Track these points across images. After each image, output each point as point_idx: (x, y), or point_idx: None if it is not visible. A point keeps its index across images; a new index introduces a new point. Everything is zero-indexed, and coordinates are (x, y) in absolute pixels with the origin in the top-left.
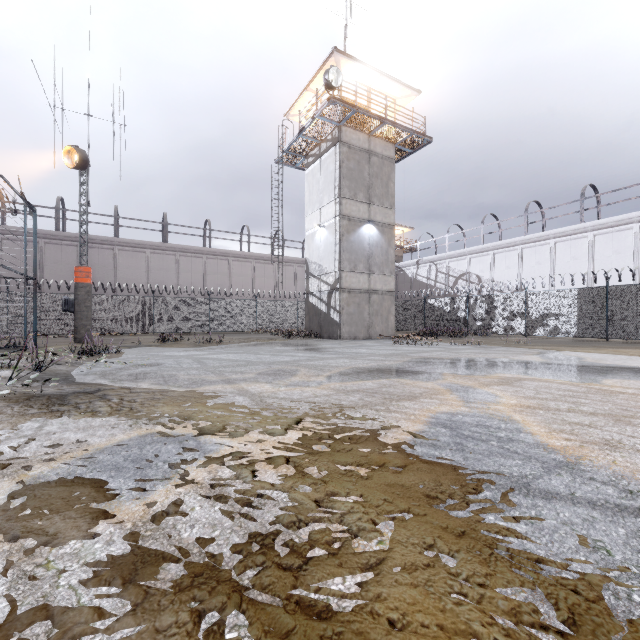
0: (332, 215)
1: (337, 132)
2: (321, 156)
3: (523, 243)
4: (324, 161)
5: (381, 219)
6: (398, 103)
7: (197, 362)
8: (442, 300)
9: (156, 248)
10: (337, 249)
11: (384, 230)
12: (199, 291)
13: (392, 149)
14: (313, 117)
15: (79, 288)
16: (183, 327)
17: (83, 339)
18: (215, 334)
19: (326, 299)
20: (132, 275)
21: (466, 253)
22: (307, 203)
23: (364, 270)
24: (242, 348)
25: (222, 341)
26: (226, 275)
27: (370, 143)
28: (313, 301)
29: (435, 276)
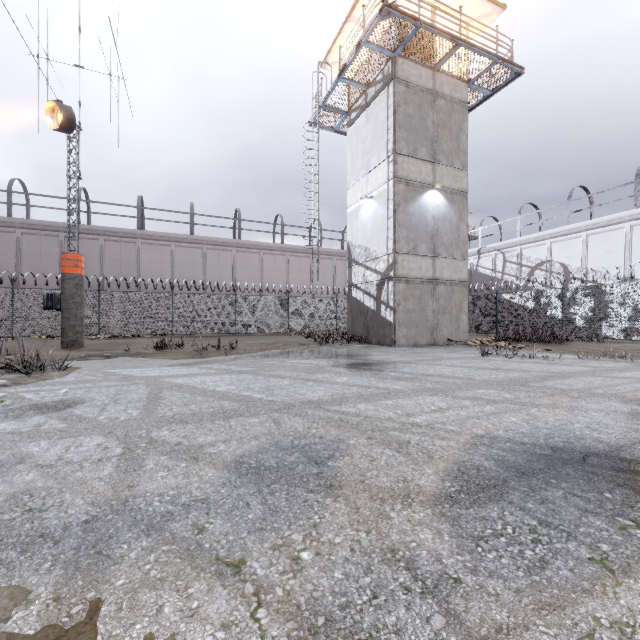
0: (383, 180)
1: (390, 66)
2: (368, 106)
3: (633, 219)
4: (372, 111)
5: (449, 184)
6: (471, 29)
7: (147, 399)
8: (522, 294)
9: (181, 241)
10: (390, 224)
11: (454, 198)
12: (228, 288)
13: (464, 90)
14: (358, 45)
15: (66, 280)
16: (206, 328)
17: (71, 343)
18: (241, 336)
19: (375, 292)
20: (156, 271)
21: (546, 237)
22: (349, 171)
23: (427, 252)
24: (256, 361)
25: (234, 348)
26: (257, 270)
27: (435, 81)
28: (357, 295)
29: (502, 267)
